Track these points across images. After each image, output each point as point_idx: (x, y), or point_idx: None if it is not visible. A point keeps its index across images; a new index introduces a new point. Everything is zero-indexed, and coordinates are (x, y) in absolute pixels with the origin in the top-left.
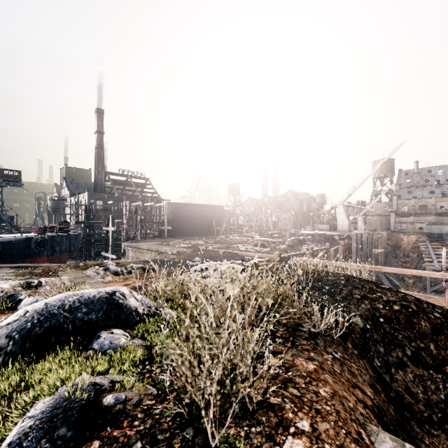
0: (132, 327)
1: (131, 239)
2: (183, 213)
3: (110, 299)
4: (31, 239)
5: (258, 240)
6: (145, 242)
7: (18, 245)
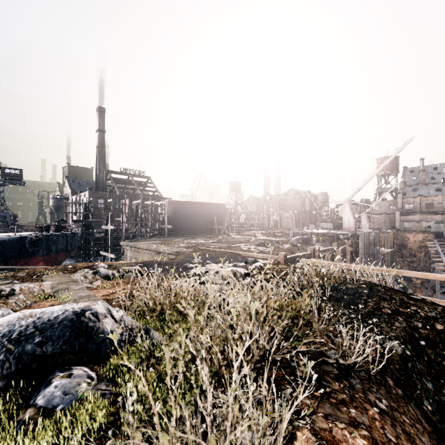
0: (103, 362)
1: (132, 238)
2: (184, 211)
3: (77, 322)
4: (25, 238)
5: (261, 239)
6: (145, 241)
7: (11, 244)
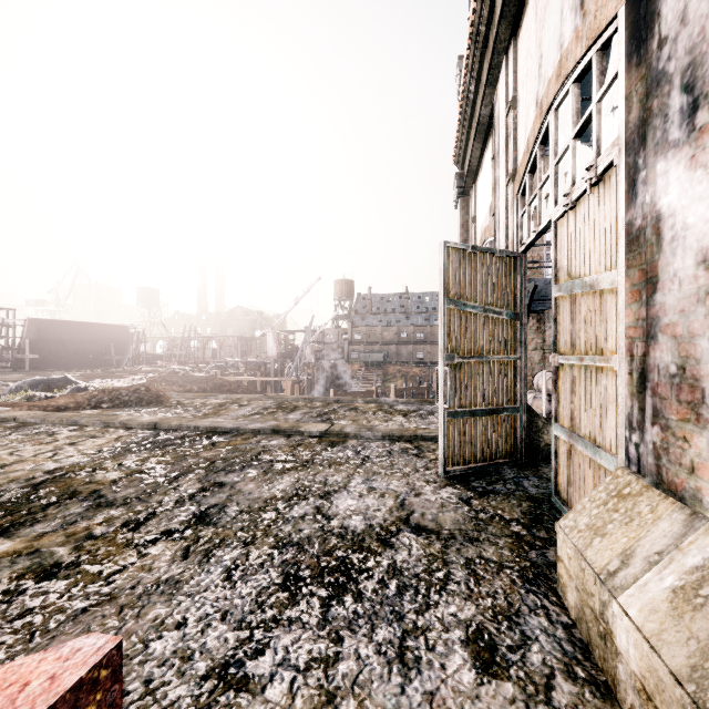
0: None
1: None
2: (58, 334)
3: (67, 378)
4: None
5: (173, 368)
6: None
7: None
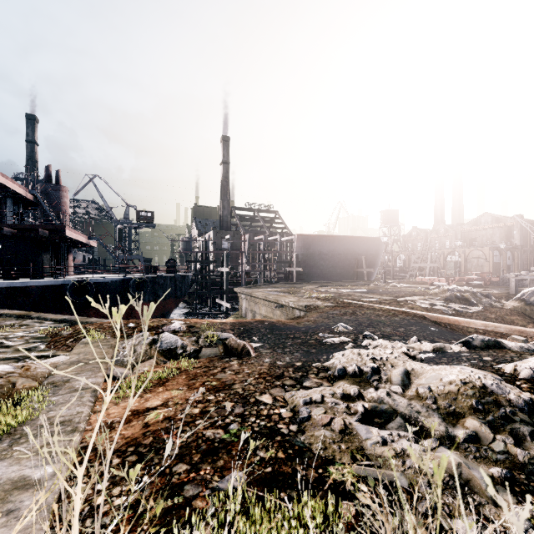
0: None
1: (253, 284)
2: (318, 248)
3: None
4: (129, 280)
5: (453, 290)
6: (265, 288)
7: (115, 287)
